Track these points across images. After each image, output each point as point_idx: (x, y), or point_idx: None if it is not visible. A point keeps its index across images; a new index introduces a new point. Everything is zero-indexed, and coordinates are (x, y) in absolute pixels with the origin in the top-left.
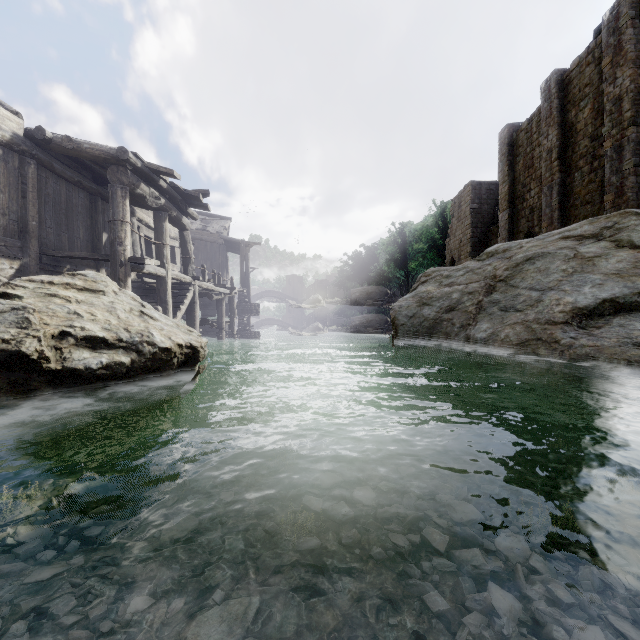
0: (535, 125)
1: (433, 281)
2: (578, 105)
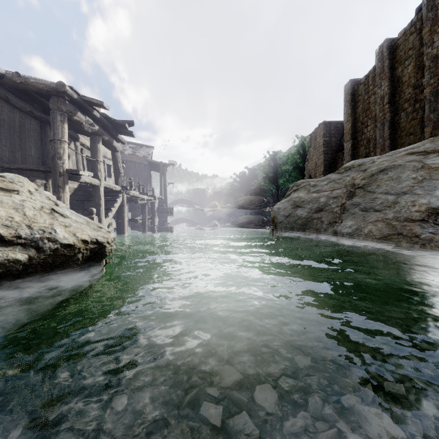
0: (371, 79)
1: (303, 189)
2: (404, 63)
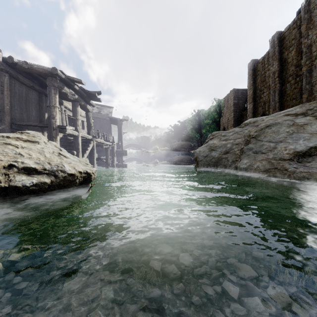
0: (266, 60)
1: (216, 138)
2: (288, 49)
